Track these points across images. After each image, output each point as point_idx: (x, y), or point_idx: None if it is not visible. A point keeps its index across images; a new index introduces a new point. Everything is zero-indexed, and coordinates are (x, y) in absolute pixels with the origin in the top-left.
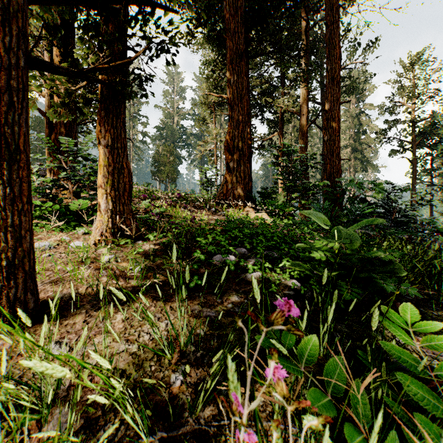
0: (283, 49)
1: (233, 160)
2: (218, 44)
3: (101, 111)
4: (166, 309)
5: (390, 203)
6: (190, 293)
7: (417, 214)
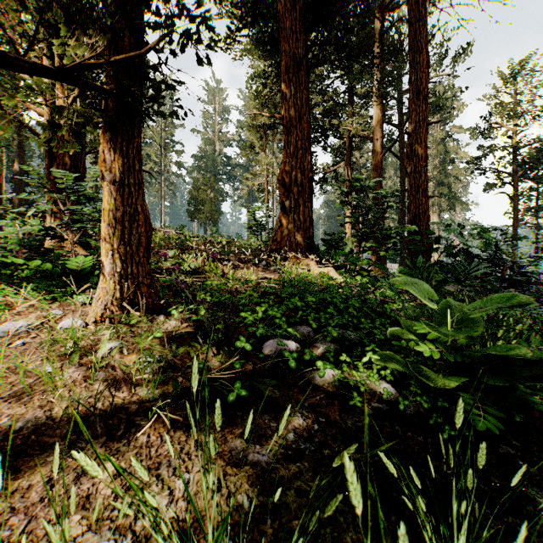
0: (353, 56)
1: (290, 198)
2: (270, 50)
3: (105, 132)
4: (189, 448)
5: (499, 255)
6: (228, 412)
7: (539, 273)
